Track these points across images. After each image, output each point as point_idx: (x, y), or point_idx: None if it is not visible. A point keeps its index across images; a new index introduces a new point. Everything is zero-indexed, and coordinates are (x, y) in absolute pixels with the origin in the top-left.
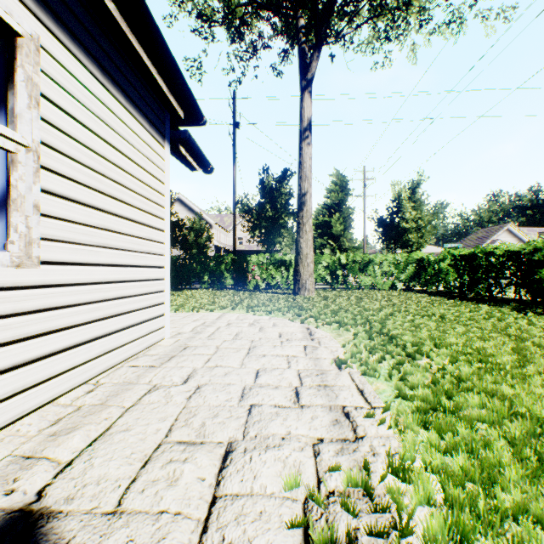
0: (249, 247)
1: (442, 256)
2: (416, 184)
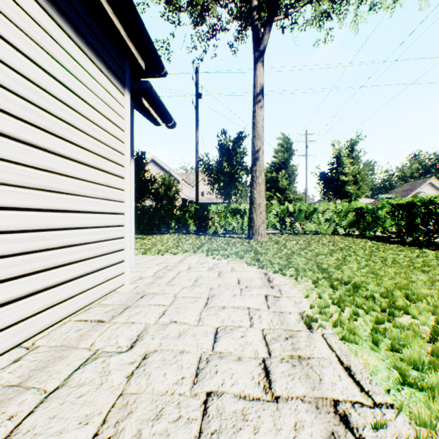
0: (210, 199)
1: (380, 205)
2: (354, 142)
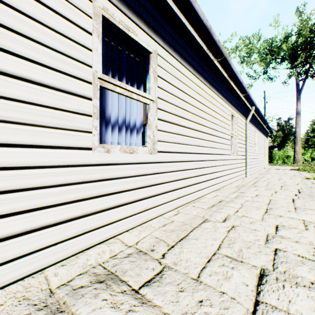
0: None
1: None
2: None
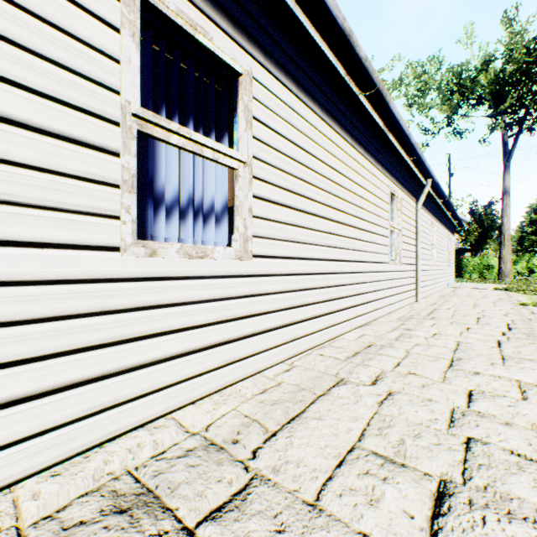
0: None
1: None
2: None
